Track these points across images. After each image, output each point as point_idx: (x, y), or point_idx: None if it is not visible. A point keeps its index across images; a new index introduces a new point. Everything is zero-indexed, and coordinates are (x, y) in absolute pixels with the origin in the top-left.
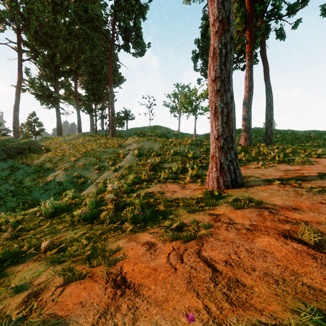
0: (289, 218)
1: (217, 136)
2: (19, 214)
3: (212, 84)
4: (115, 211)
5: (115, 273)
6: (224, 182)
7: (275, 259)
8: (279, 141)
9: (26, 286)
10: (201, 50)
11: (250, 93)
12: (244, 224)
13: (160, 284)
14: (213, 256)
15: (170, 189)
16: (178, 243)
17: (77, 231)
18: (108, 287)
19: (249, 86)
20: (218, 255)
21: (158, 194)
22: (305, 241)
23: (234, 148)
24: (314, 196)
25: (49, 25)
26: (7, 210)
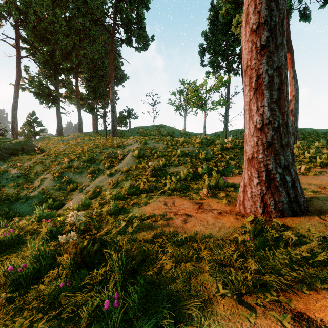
0: None
1: (260, 125)
2: None
3: (252, 38)
4: (81, 261)
5: None
6: (276, 204)
7: None
8: (301, 140)
9: None
10: (209, 43)
11: None
12: None
13: None
14: None
15: (180, 208)
16: None
17: None
18: None
19: None
20: None
21: (161, 221)
22: None
23: (290, 145)
24: None
25: (48, 20)
26: None
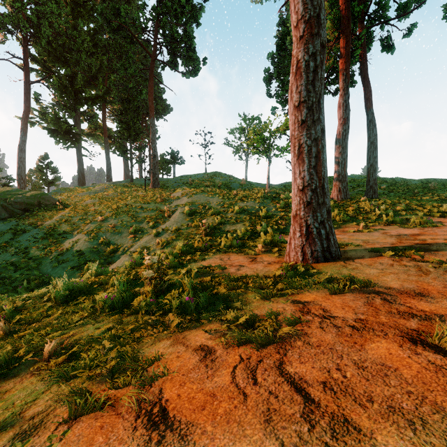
0: (414, 309)
1: (302, 187)
2: (19, 298)
3: (295, 113)
4: (156, 295)
5: (151, 400)
6: (312, 253)
7: (402, 381)
8: (385, 194)
9: (13, 419)
10: (277, 68)
11: (346, 127)
12: (347, 319)
13: (221, 423)
14: (304, 373)
15: (235, 262)
16: (248, 349)
17: (99, 324)
18: (138, 427)
19: (344, 117)
20: (311, 372)
21: (218, 270)
22: (446, 350)
23: (326, 204)
24: (445, 274)
25: (66, 34)
26: (7, 290)
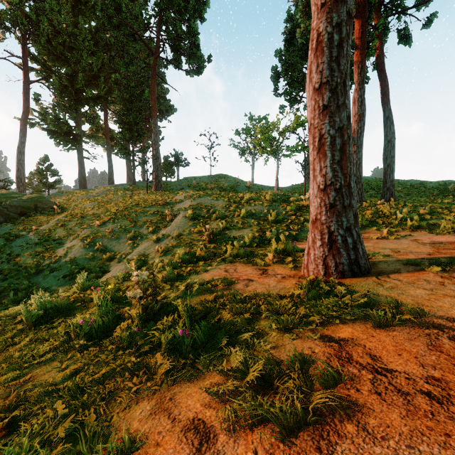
0: None
1: (323, 186)
2: None
3: (315, 97)
4: (145, 319)
5: None
6: (336, 266)
7: None
8: (401, 197)
9: None
10: (285, 65)
11: (361, 125)
12: (413, 377)
13: None
14: None
15: (242, 274)
16: (268, 435)
17: (68, 362)
18: None
19: (359, 113)
20: None
21: (222, 286)
22: None
23: (352, 206)
24: None
25: (67, 32)
26: None
